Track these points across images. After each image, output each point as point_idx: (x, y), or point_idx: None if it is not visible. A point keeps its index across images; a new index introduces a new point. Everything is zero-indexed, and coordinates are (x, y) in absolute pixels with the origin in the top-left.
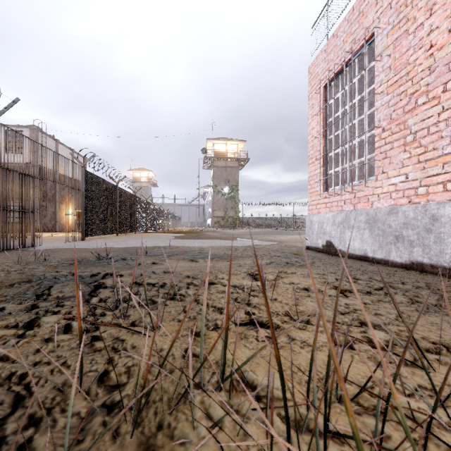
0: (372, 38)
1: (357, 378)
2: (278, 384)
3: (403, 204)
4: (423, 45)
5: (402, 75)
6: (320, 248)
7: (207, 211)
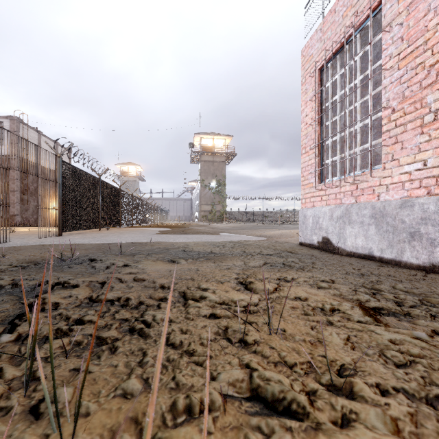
0: (378, 8)
1: None
2: None
3: (420, 195)
4: None
5: (418, 45)
6: (316, 245)
7: (195, 205)
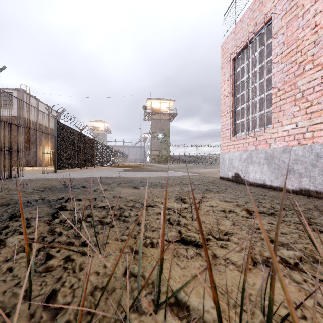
0: (269, 21)
1: (279, 298)
2: (209, 306)
3: (294, 145)
4: (310, 25)
5: (293, 48)
6: (230, 178)
7: (147, 151)
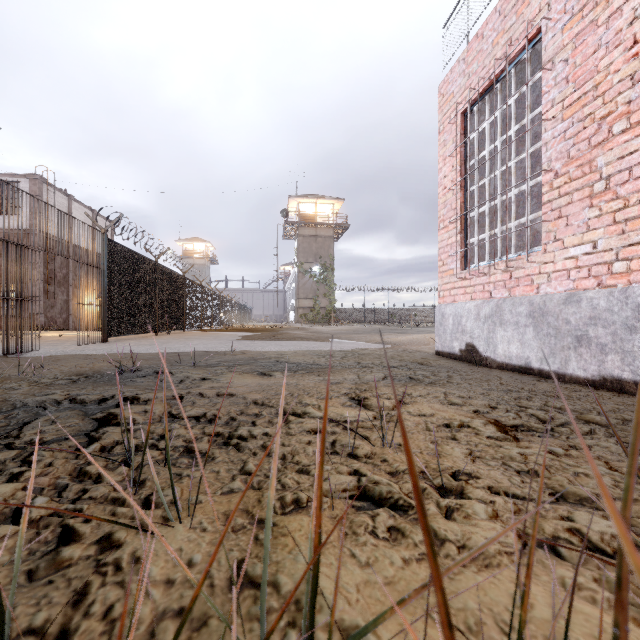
0: (538, 36)
1: None
2: None
3: (588, 287)
4: (622, 41)
5: (586, 90)
6: (457, 354)
7: (289, 300)
